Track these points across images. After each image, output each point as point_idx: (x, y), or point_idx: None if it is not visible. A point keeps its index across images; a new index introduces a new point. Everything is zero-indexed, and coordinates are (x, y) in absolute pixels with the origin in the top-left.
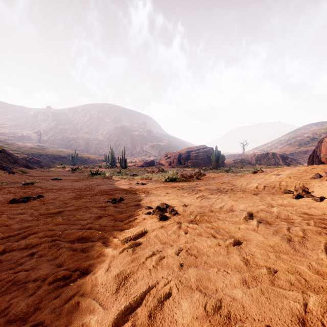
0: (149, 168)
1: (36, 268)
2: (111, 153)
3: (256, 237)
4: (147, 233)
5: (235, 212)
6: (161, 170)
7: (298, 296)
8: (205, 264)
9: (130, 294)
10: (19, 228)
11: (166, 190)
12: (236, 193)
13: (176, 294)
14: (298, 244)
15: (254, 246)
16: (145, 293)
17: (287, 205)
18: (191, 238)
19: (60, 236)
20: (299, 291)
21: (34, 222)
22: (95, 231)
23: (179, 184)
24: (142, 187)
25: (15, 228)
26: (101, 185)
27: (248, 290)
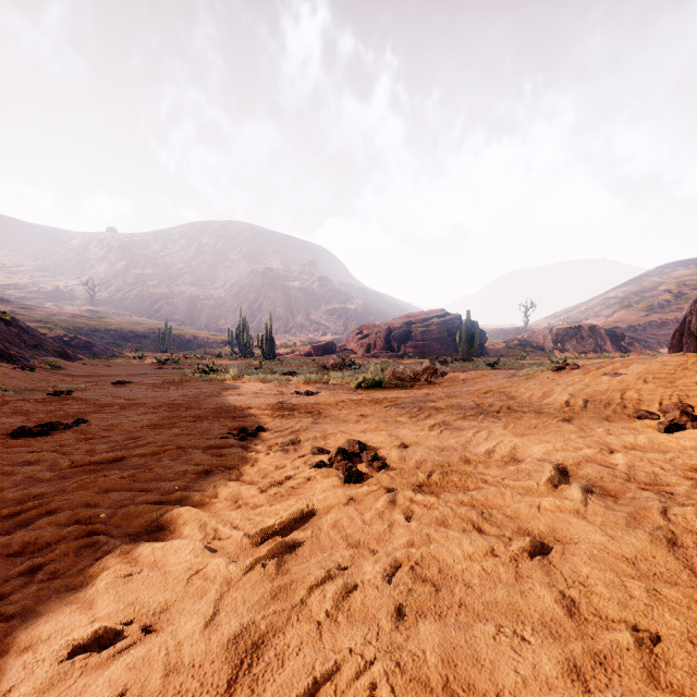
0: (323, 358)
1: (32, 612)
2: (241, 327)
3: (585, 532)
4: (314, 517)
5: (524, 464)
6: (349, 363)
7: None
8: (462, 609)
9: None
10: (19, 498)
11: (361, 408)
12: (521, 418)
13: None
14: None
15: (584, 558)
16: None
17: (648, 448)
18: (423, 532)
19: (107, 522)
20: None
21: (55, 484)
22: (190, 509)
23: (388, 394)
24: (308, 400)
25: (9, 500)
26: (219, 395)
27: None
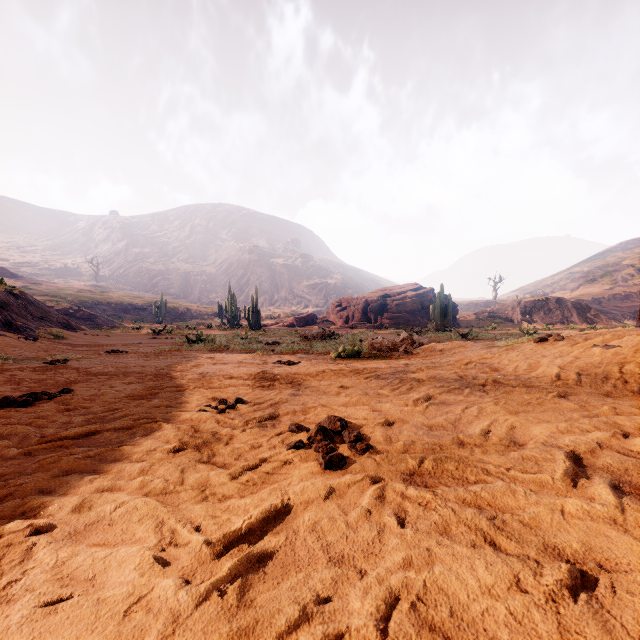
0: (305, 329)
1: None
2: (230, 300)
3: (634, 555)
4: (289, 515)
5: (528, 450)
6: (329, 333)
7: None
8: None
9: None
10: None
11: (341, 379)
12: (511, 392)
13: None
14: None
15: None
16: None
17: None
18: (422, 546)
19: (56, 515)
20: None
21: (17, 463)
22: (149, 502)
23: (367, 364)
24: (289, 370)
25: None
26: (204, 365)
27: None
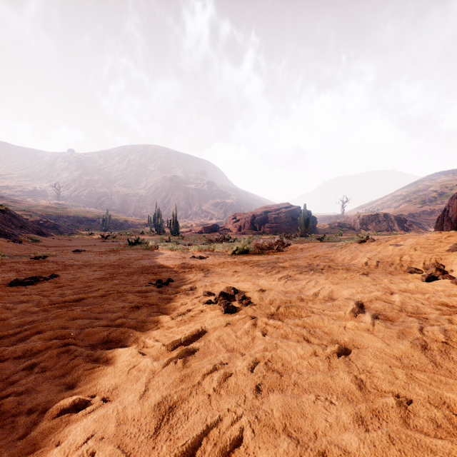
0: (210, 235)
1: (33, 390)
2: (157, 214)
3: (372, 342)
4: (206, 334)
5: (337, 301)
6: (227, 238)
7: (452, 449)
8: (295, 387)
9: (177, 439)
10: (18, 324)
11: (235, 267)
12: (337, 273)
13: (250, 439)
14: (439, 354)
15: (370, 356)
16: (200, 437)
17: (415, 291)
18: (273, 342)
19: (76, 338)
20: (453, 440)
21: (41, 315)
22: (128, 330)
23: (252, 258)
24: (200, 262)
25: (12, 324)
26: (143, 259)
27: (367, 437)
